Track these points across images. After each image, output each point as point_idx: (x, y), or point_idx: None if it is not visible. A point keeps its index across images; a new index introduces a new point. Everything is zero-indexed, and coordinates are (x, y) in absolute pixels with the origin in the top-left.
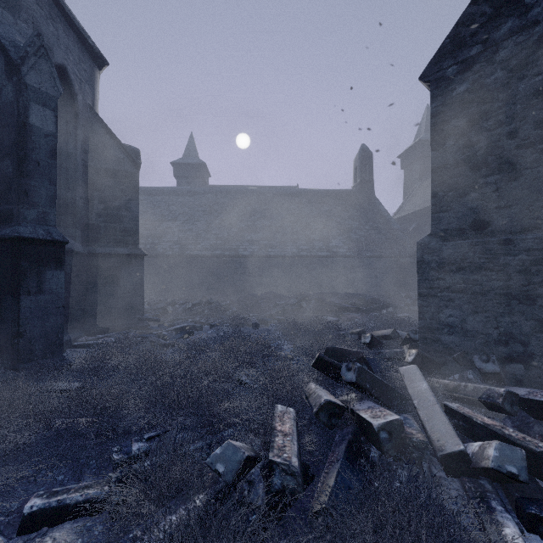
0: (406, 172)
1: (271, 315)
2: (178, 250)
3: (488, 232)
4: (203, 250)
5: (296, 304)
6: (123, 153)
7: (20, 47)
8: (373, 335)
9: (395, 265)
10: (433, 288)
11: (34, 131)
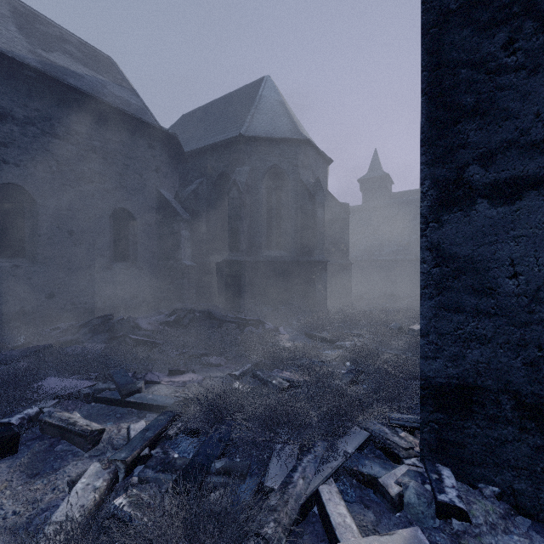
0: None
1: None
2: (366, 257)
3: None
4: (386, 256)
5: None
6: (341, 209)
7: (311, 185)
8: None
9: None
10: None
11: (318, 219)
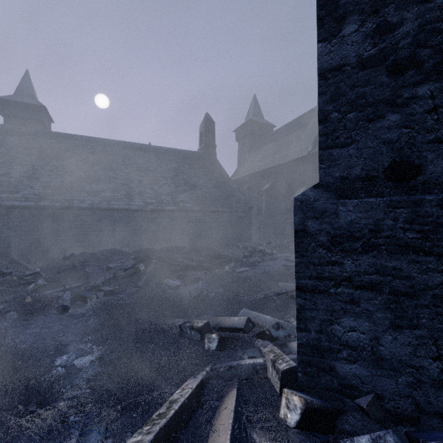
0: (240, 144)
1: (94, 286)
2: None
3: (417, 183)
4: (22, 200)
5: (132, 267)
6: None
7: None
8: (221, 334)
9: (234, 219)
10: (323, 279)
11: None
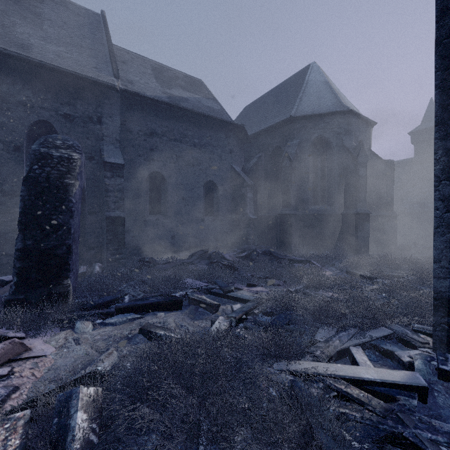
0: None
1: None
2: (417, 208)
3: None
4: None
5: None
6: (385, 165)
7: (354, 148)
8: None
9: None
10: None
11: (360, 177)
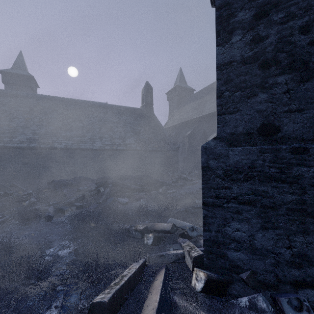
0: (170, 103)
1: (69, 202)
2: None
3: (277, 138)
4: (18, 143)
5: (95, 190)
6: None
7: None
8: (155, 234)
9: (165, 156)
10: (219, 198)
11: None
